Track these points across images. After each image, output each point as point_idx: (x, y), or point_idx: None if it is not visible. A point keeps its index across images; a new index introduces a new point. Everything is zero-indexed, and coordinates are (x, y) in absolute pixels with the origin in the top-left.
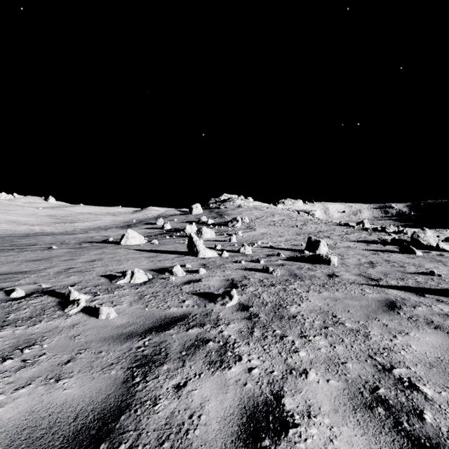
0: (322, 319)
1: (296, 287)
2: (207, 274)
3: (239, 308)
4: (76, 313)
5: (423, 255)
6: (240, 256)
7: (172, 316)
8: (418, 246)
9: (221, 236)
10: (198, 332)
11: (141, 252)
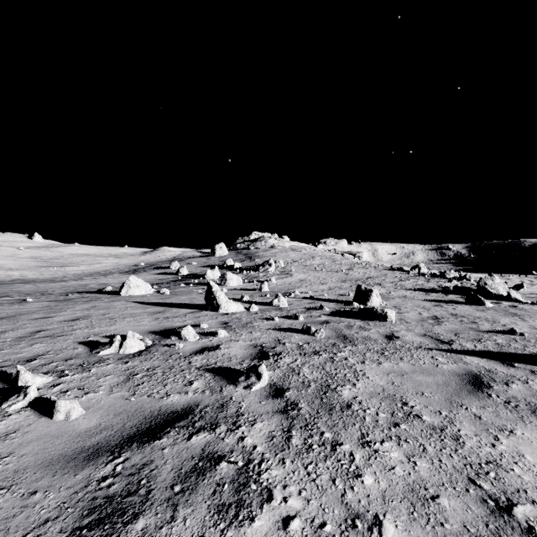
0: (388, 409)
1: (347, 355)
2: (228, 338)
3: (270, 392)
4: (20, 409)
5: (494, 307)
6: (274, 310)
7: (169, 410)
8: (485, 295)
9: (250, 284)
10: (206, 440)
11: (144, 306)
